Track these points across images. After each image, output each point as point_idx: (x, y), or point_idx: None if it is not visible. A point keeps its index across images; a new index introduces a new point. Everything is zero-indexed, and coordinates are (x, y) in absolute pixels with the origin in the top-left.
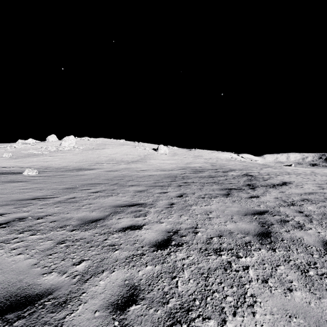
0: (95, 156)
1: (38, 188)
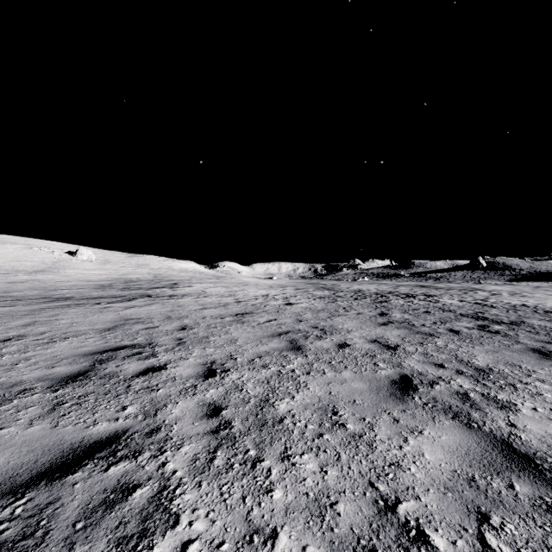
0: None
1: None
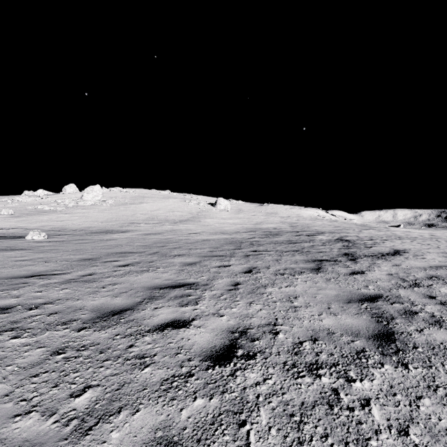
0: (129, 213)
1: (43, 259)
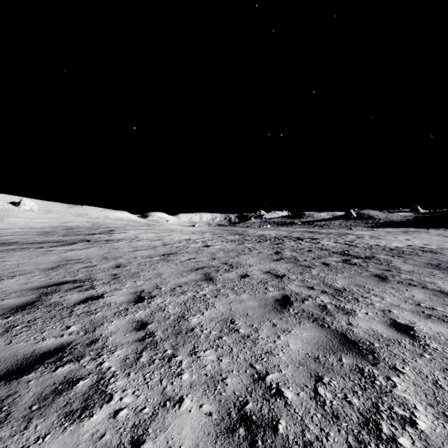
0: None
1: None
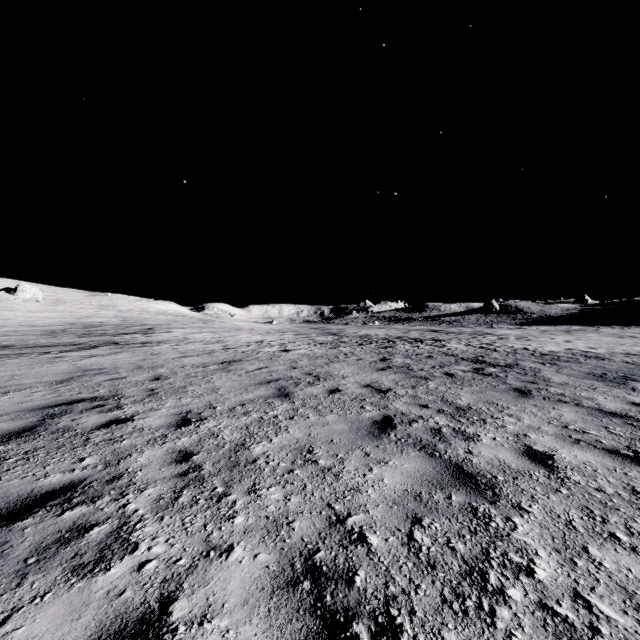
0: None
1: None
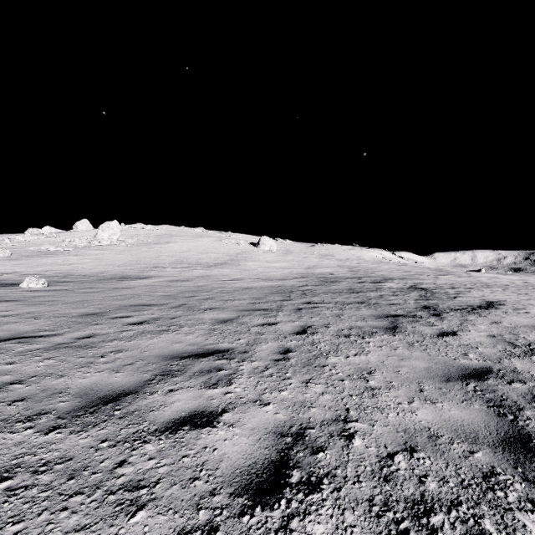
0: (153, 255)
1: (33, 314)
